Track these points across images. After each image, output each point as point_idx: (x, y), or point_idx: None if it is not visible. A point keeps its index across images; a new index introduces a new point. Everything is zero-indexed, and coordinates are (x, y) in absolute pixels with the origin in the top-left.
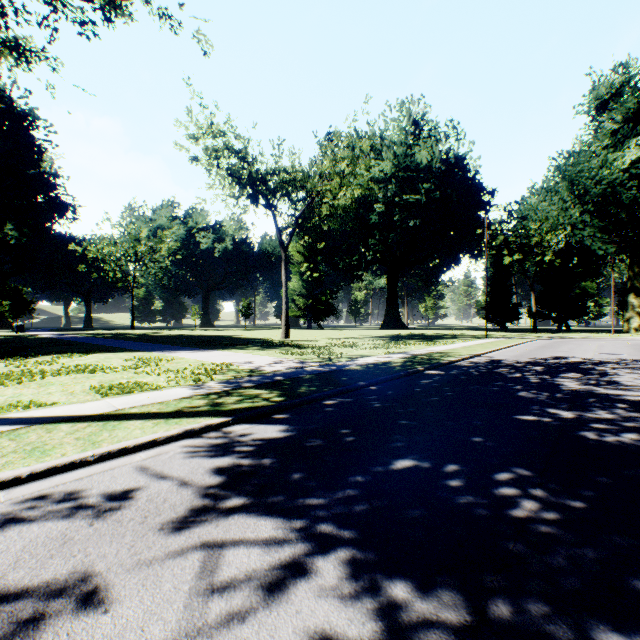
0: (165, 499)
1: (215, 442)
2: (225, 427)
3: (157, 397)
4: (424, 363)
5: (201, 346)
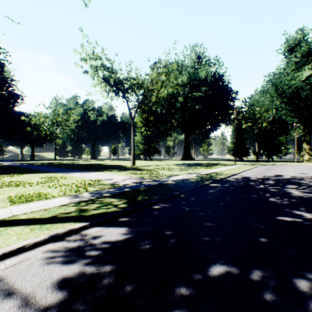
0: None
1: (71, 246)
2: (83, 230)
3: (45, 205)
4: (208, 179)
5: (87, 169)
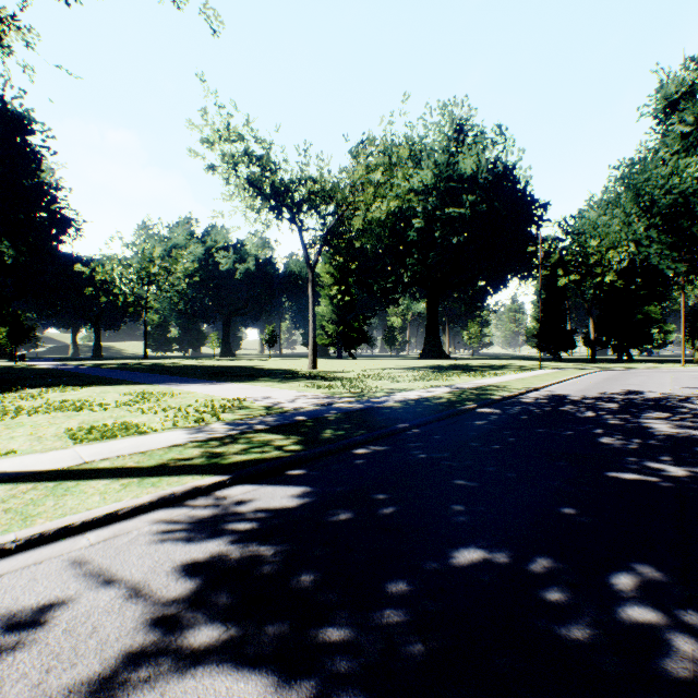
0: (94, 628)
1: (200, 514)
2: (220, 489)
3: (141, 444)
4: (475, 399)
5: (216, 378)
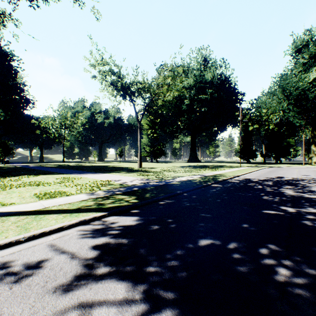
0: (61, 268)
1: (97, 227)
2: (103, 218)
3: (68, 200)
4: (211, 180)
5: (96, 171)
